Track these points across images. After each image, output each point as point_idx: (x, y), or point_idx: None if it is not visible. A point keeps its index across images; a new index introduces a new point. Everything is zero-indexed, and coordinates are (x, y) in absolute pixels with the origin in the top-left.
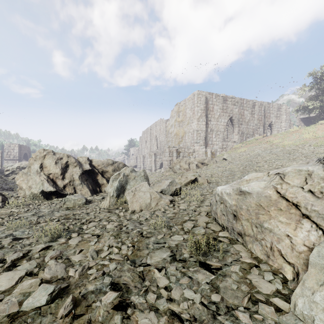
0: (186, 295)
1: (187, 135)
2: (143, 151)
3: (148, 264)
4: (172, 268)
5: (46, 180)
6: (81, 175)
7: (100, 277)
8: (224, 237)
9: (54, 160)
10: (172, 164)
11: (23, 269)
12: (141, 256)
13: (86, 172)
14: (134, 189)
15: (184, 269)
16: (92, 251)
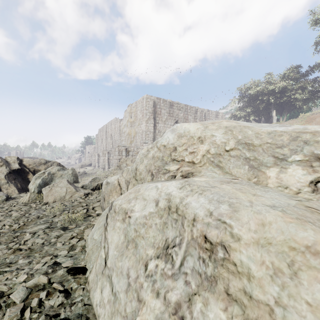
0: (36, 241)
1: (138, 135)
2: (99, 149)
3: (26, 232)
4: (41, 231)
5: None
6: (8, 175)
7: None
8: (98, 213)
9: None
10: (119, 163)
11: None
12: (25, 228)
13: (15, 172)
14: (52, 185)
15: (48, 231)
16: None
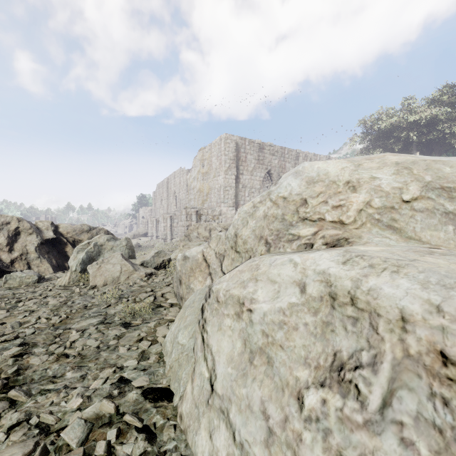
0: (87, 343)
1: (213, 192)
2: (157, 212)
3: (71, 328)
4: (92, 328)
5: None
6: (39, 246)
7: (13, 340)
8: (171, 303)
9: None
10: (188, 231)
11: None
12: (70, 323)
13: (48, 242)
14: (101, 260)
15: (103, 328)
16: (14, 322)
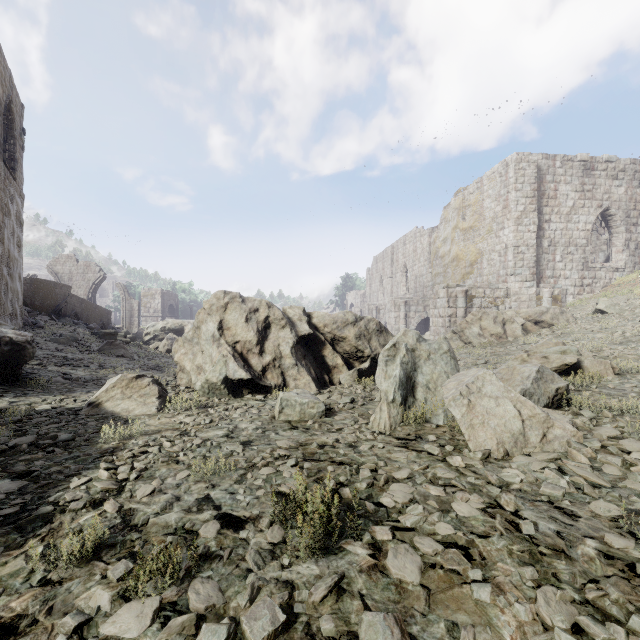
0: None
1: (486, 258)
2: (373, 297)
3: None
4: None
5: (232, 355)
6: (294, 347)
7: None
8: None
9: (244, 314)
10: (460, 325)
11: None
12: None
13: (301, 340)
14: (466, 388)
15: None
16: None
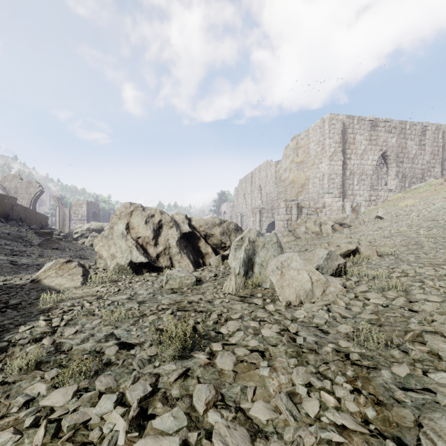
0: None
1: (311, 182)
2: (239, 207)
3: None
4: None
5: (135, 246)
6: (179, 240)
7: None
8: None
9: (144, 218)
10: (293, 226)
11: (165, 429)
12: (405, 427)
13: (184, 236)
14: (280, 264)
15: None
16: (286, 399)
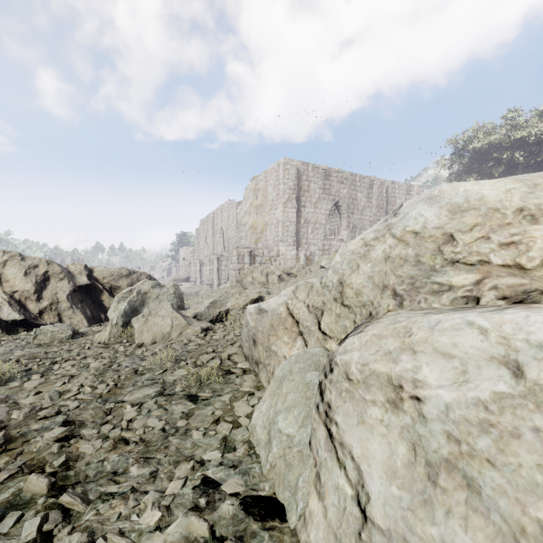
0: (149, 424)
1: (269, 228)
2: (201, 253)
3: (123, 401)
4: (151, 402)
5: (8, 302)
6: (71, 294)
7: (54, 417)
8: (242, 368)
9: (23, 269)
10: (240, 276)
11: None
12: (120, 394)
13: (81, 289)
14: (148, 312)
15: (165, 401)
16: (53, 392)
